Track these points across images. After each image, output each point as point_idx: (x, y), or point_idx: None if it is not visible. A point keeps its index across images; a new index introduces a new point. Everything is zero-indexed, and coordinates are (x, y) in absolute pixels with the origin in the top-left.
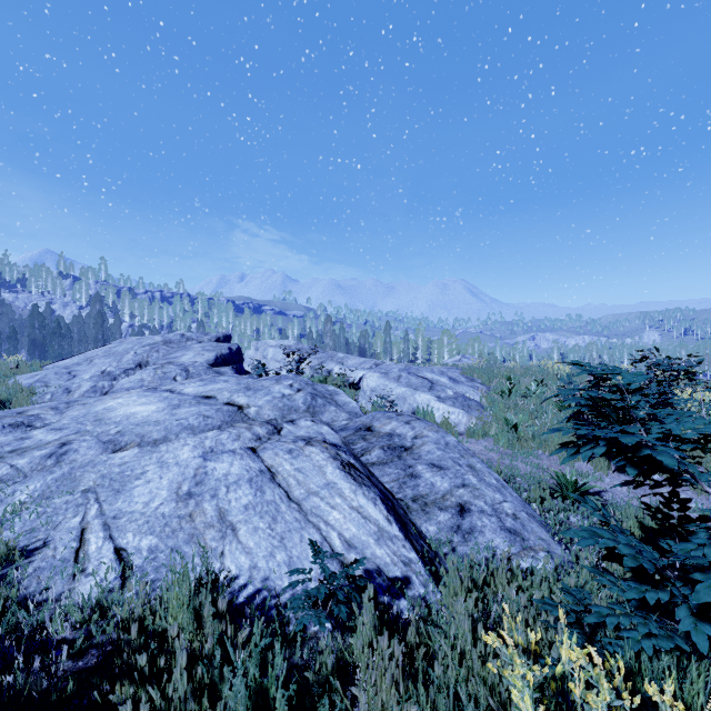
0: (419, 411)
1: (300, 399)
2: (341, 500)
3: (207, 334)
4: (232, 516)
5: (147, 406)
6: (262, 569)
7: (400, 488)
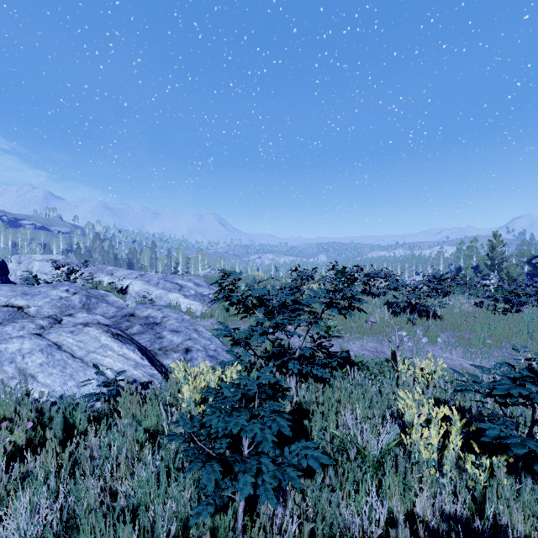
0: (171, 305)
1: (76, 299)
2: (112, 352)
3: None
4: (31, 370)
5: None
6: (59, 391)
7: (151, 344)
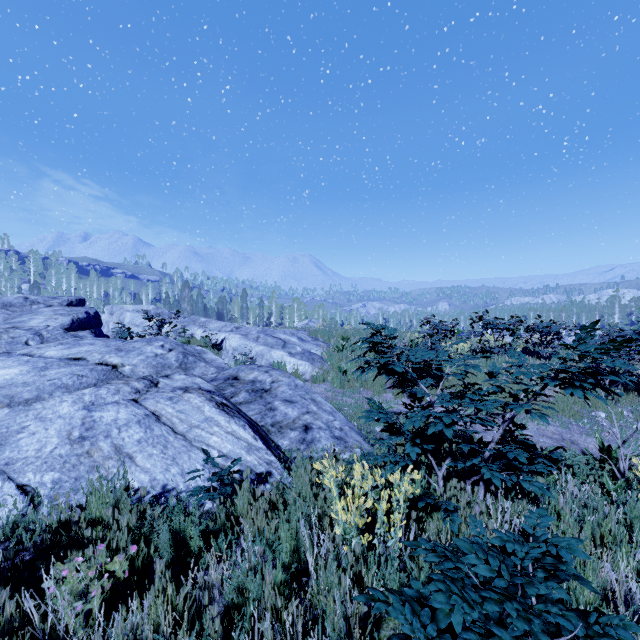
0: (275, 365)
1: (173, 357)
2: (219, 428)
3: (56, 298)
4: (128, 448)
5: (6, 369)
6: (161, 480)
7: (262, 418)
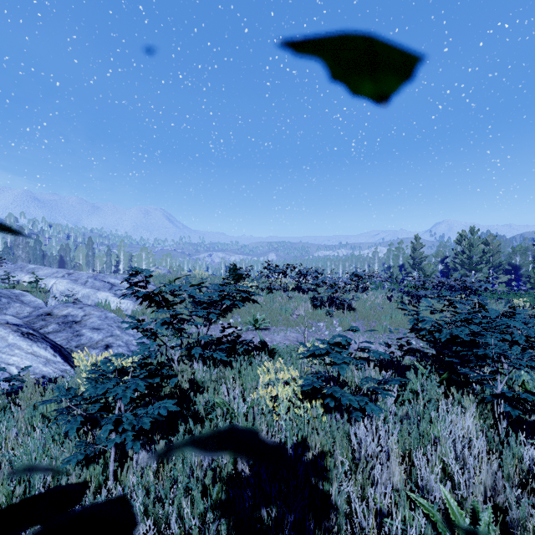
0: (99, 304)
1: None
2: (20, 351)
3: None
4: None
5: None
6: None
7: (68, 342)
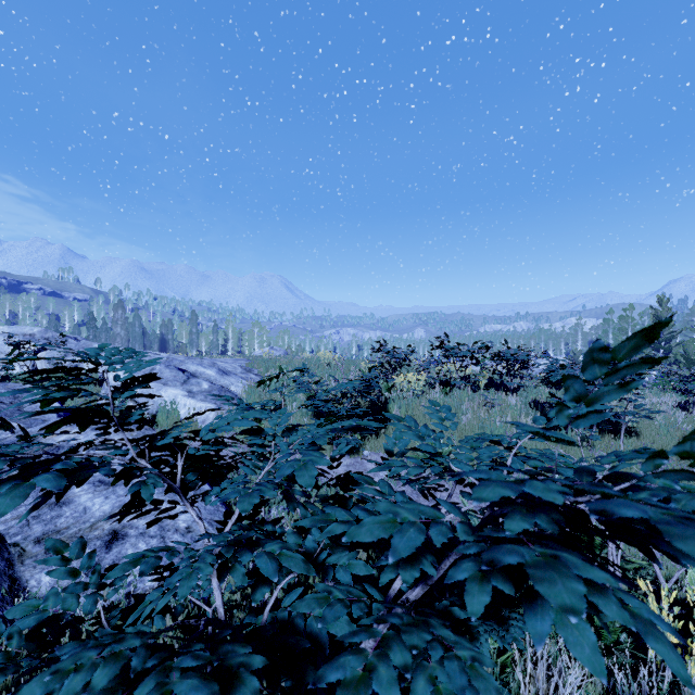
0: (160, 409)
1: None
2: None
3: None
4: None
5: None
6: None
7: (25, 526)
